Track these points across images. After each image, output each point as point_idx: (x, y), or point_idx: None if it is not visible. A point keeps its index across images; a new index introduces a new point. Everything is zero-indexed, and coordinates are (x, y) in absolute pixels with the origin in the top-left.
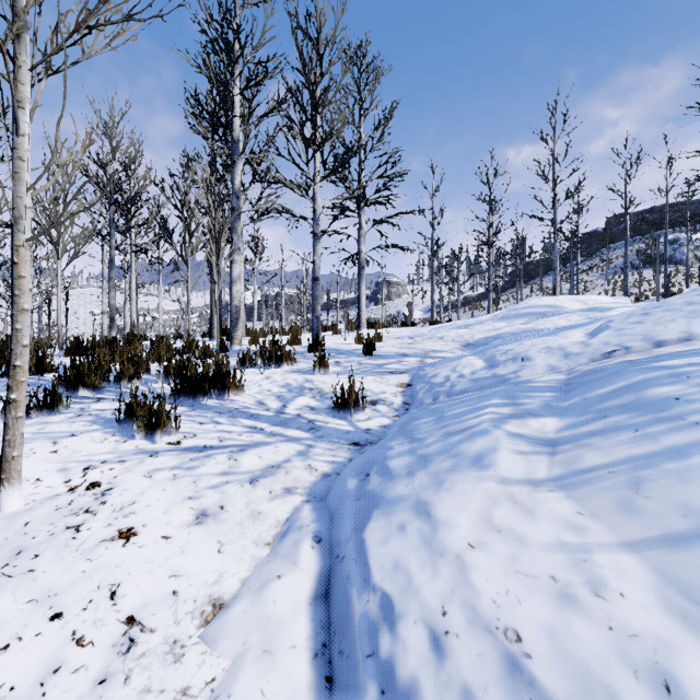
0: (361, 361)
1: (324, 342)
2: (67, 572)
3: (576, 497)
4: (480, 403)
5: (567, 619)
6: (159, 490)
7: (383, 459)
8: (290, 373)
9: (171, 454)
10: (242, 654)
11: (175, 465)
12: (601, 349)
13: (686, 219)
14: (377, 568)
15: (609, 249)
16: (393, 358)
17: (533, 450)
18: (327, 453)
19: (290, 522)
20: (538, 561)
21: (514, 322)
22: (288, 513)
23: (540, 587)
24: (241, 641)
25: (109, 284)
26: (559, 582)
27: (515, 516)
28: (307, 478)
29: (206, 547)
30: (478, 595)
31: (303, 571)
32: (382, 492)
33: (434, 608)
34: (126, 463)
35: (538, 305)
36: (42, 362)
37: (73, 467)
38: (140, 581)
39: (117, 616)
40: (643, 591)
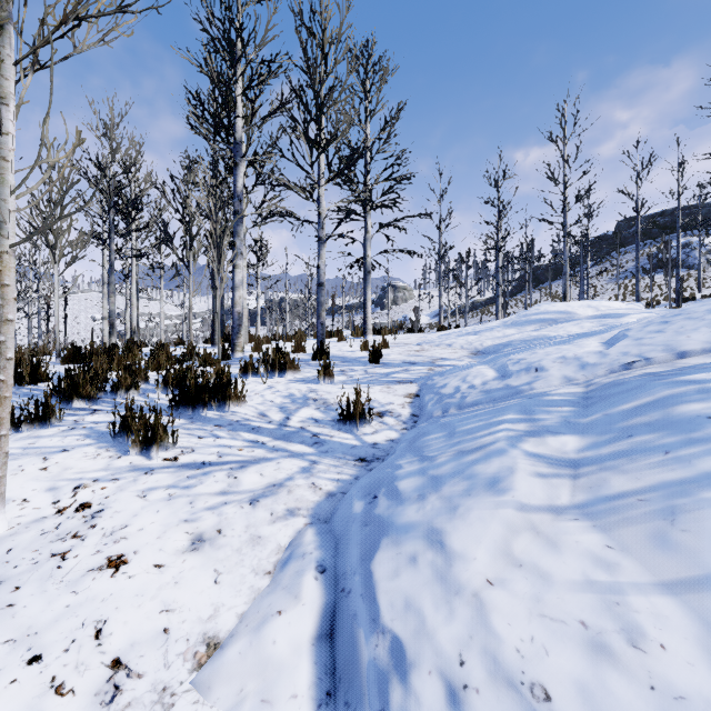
0: (367, 370)
1: (329, 350)
2: (49, 607)
3: (604, 527)
4: (494, 417)
5: (601, 675)
6: (153, 512)
7: (391, 480)
8: (294, 382)
9: (167, 471)
10: (237, 704)
11: (171, 483)
12: (619, 360)
13: (699, 222)
14: (387, 606)
15: (619, 253)
16: (400, 366)
17: (553, 472)
18: (332, 470)
19: (292, 548)
20: (565, 603)
21: (525, 328)
22: (290, 537)
23: (569, 635)
24: (237, 688)
25: (109, 290)
26: (590, 629)
27: (537, 549)
28: (311, 498)
29: (201, 577)
30: (499, 642)
31: (306, 607)
32: (391, 518)
33: (451, 656)
34: (119, 481)
35: (549, 311)
36: (36, 371)
37: (63, 486)
38: (129, 617)
39: (102, 658)
40: (687, 642)
